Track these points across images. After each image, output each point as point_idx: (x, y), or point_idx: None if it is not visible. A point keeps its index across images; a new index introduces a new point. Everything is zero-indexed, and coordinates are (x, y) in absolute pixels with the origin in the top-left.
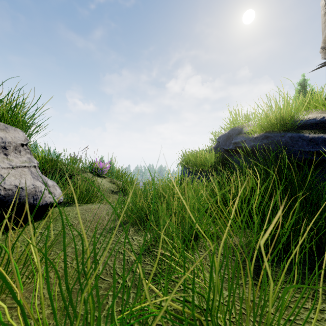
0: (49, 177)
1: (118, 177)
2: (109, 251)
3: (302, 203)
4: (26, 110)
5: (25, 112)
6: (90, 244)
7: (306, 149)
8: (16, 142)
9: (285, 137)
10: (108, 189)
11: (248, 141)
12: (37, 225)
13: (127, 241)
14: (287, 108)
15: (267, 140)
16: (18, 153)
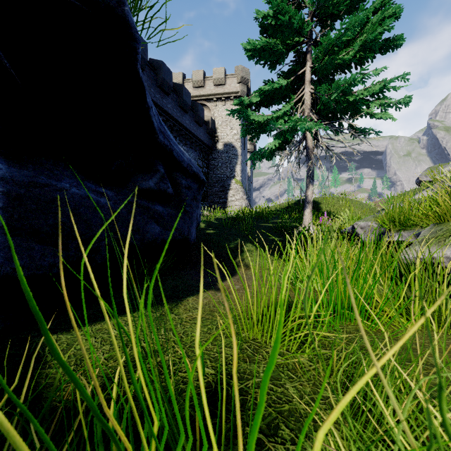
0: None
1: None
2: None
3: None
4: None
5: None
6: None
7: None
8: None
9: None
10: None
11: None
12: None
13: None
14: None
15: None
16: None
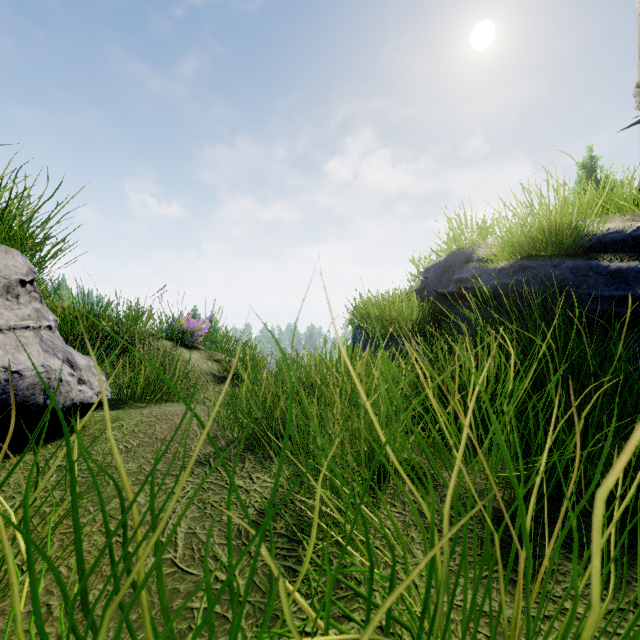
0: (84, 348)
1: (226, 349)
2: (201, 507)
3: (600, 403)
4: (33, 212)
5: (31, 216)
6: (162, 491)
7: (604, 292)
8: (9, 278)
9: (561, 268)
10: (205, 372)
11: (486, 277)
12: (53, 449)
13: (239, 484)
14: (563, 211)
15: (524, 274)
16: (12, 300)
